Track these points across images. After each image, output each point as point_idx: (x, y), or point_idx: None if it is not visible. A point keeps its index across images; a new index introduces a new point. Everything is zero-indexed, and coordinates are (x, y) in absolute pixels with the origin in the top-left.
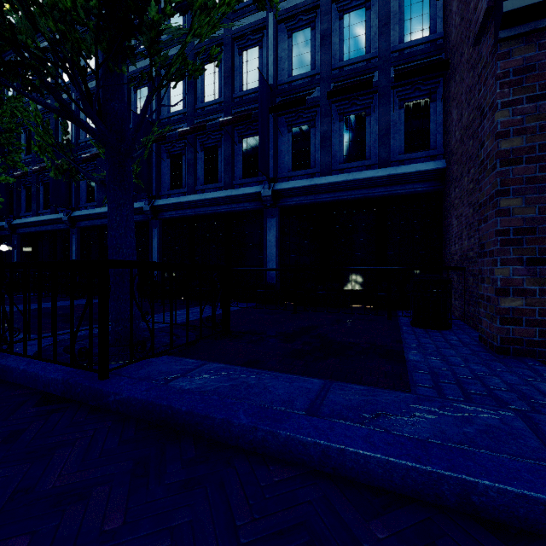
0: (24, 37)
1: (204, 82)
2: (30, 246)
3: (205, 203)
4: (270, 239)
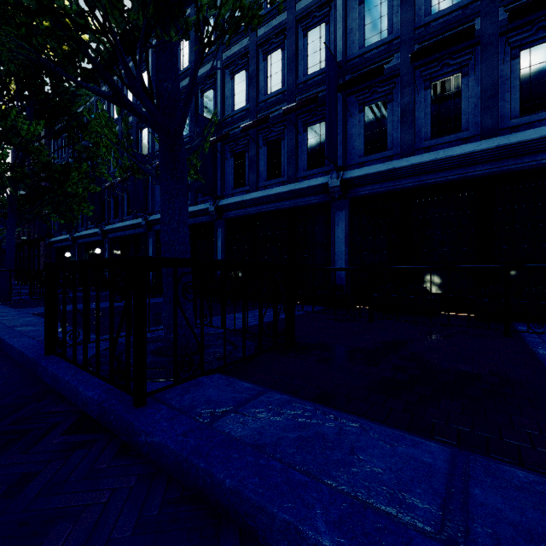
0: (62, 2)
1: (267, 73)
2: (117, 249)
3: (267, 200)
4: (338, 235)
